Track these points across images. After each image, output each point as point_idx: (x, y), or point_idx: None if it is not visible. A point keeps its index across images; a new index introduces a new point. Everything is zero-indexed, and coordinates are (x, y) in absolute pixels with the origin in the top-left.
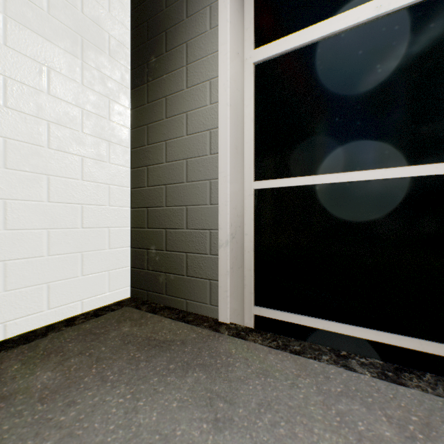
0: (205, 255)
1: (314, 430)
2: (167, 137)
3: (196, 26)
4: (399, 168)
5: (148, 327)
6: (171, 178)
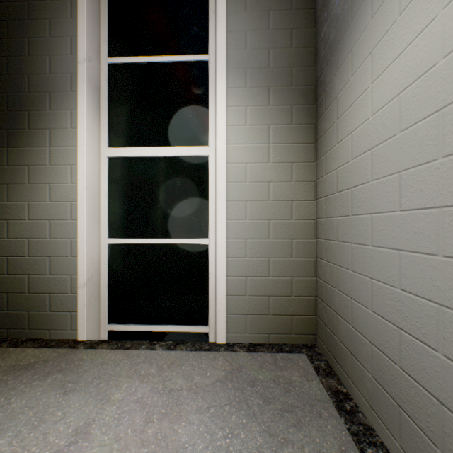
0: (67, 294)
1: (119, 379)
2: (30, 199)
3: (59, 120)
4: (187, 239)
5: (12, 358)
6: (35, 233)
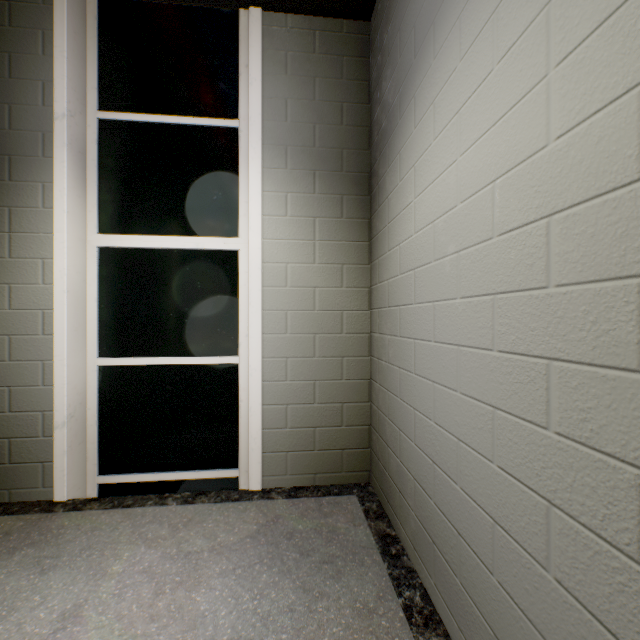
0: (37, 438)
1: (118, 547)
2: None
3: (25, 195)
4: (211, 358)
5: None
6: None
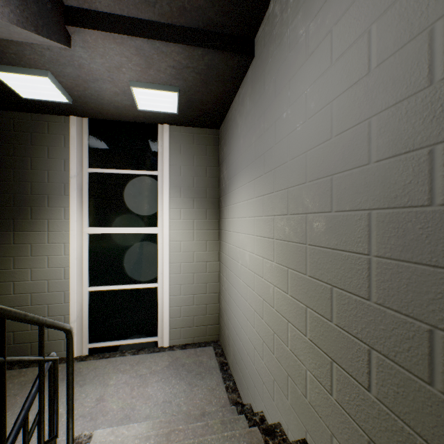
0: None
1: (110, 375)
2: (33, 267)
3: (55, 213)
4: (144, 284)
5: (30, 374)
6: (36, 290)
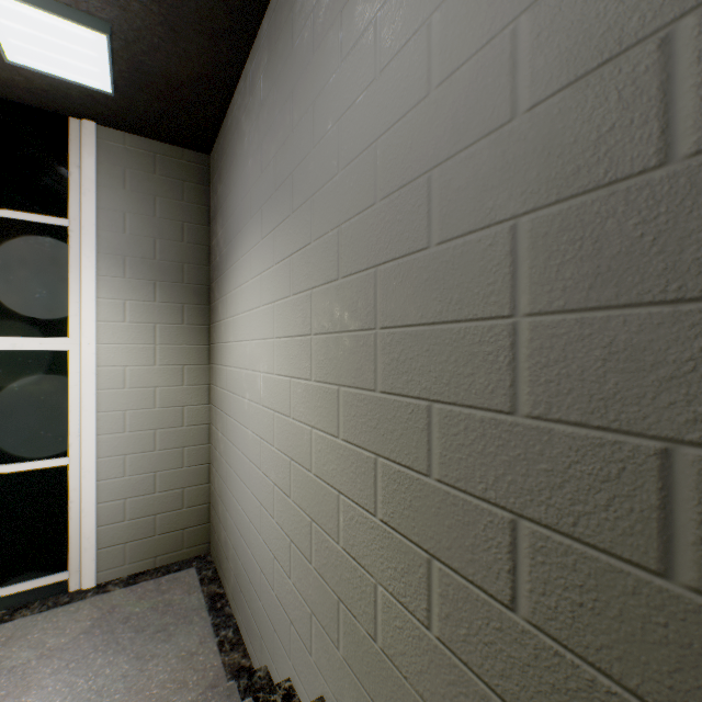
0: None
1: None
2: None
3: None
4: (32, 463)
5: None
6: None
